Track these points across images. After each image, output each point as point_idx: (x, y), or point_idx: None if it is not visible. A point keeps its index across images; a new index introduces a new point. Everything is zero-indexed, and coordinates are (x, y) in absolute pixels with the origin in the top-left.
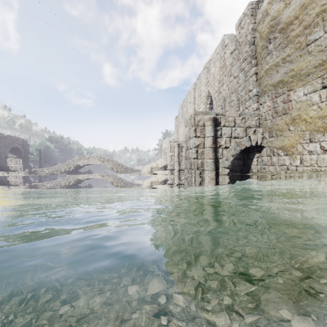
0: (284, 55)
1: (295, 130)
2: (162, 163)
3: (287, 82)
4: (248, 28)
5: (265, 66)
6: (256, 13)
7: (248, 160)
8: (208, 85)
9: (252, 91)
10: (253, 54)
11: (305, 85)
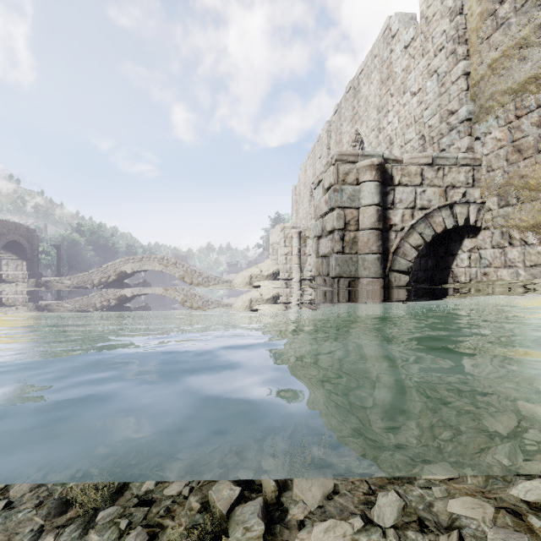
0: None
1: None
2: (269, 268)
3: None
4: None
5: (491, 53)
6: None
7: (446, 258)
8: (356, 119)
9: (457, 112)
10: (461, 35)
11: None
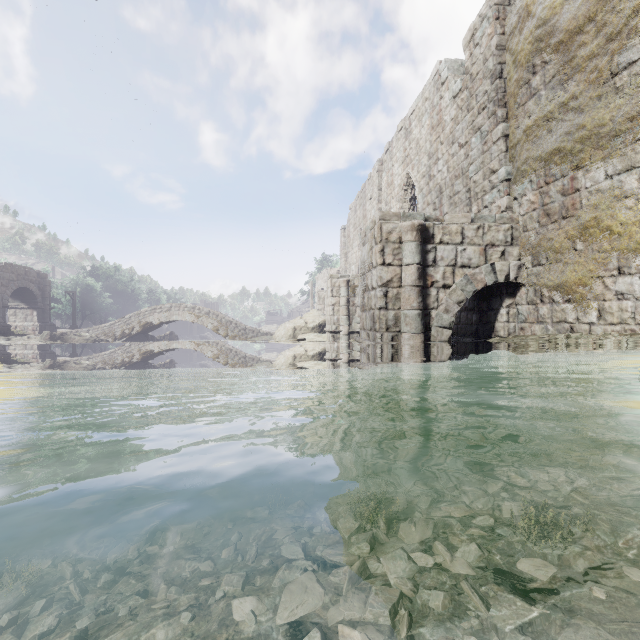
0: (564, 98)
1: (587, 250)
2: (315, 320)
3: (572, 152)
4: (488, 45)
5: (525, 120)
6: (505, 14)
7: (488, 313)
8: (408, 162)
9: (498, 172)
10: (500, 98)
11: (608, 157)
